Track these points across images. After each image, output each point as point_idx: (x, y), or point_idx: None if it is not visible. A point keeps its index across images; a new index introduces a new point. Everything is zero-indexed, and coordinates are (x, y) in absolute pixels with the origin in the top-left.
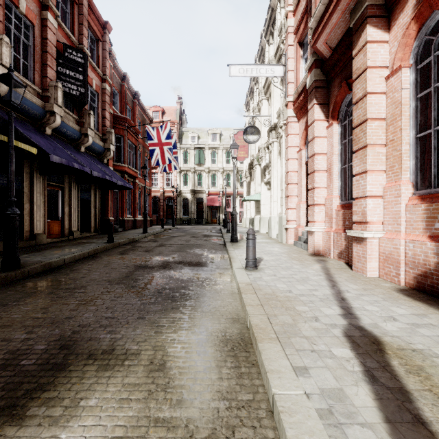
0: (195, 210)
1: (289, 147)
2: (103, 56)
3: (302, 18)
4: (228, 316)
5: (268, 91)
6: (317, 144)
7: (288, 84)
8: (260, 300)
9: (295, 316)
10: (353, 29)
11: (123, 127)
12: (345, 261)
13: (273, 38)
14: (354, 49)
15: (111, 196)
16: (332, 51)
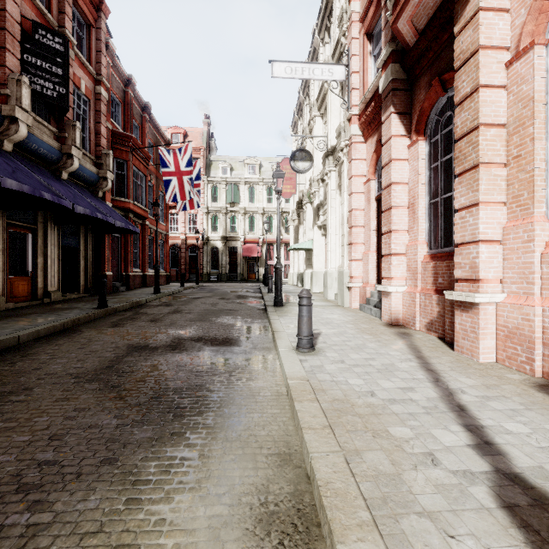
0: (228, 263)
1: (353, 177)
2: (96, 49)
3: None
4: (272, 449)
5: (323, 105)
6: (395, 169)
7: (352, 91)
8: (326, 414)
9: (394, 453)
10: None
11: (126, 149)
12: (438, 335)
13: (329, 36)
14: (456, 24)
15: (109, 243)
16: (418, 35)
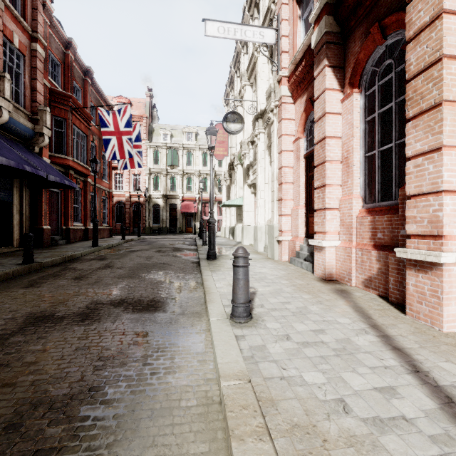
0: (168, 218)
1: (282, 136)
2: (32, 6)
3: None
4: None
5: (252, 75)
6: (329, 123)
7: (281, 54)
8: None
9: None
10: None
11: (65, 108)
12: (378, 293)
13: (258, 12)
14: None
15: (46, 197)
16: None
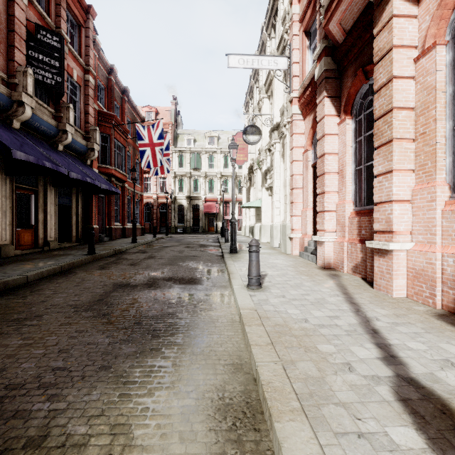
0: (191, 218)
1: (293, 148)
2: (86, 44)
3: (309, 3)
4: (227, 360)
5: (270, 89)
6: (327, 142)
7: (293, 78)
8: (269, 335)
9: (320, 363)
10: (374, 4)
11: (109, 125)
12: (361, 276)
13: (275, 32)
14: (375, 27)
15: (95, 202)
16: (346, 34)
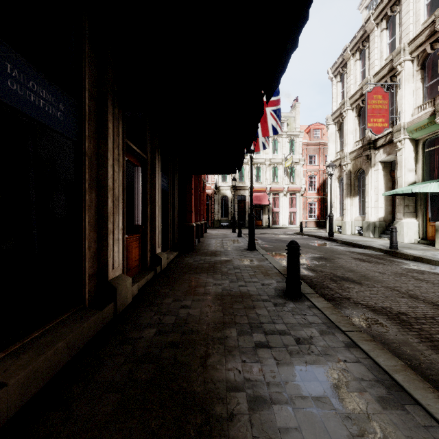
0: (236, 211)
1: None
2: None
3: None
4: None
5: None
6: None
7: None
8: None
9: None
10: None
11: None
12: None
13: None
14: None
15: (193, 186)
16: None
